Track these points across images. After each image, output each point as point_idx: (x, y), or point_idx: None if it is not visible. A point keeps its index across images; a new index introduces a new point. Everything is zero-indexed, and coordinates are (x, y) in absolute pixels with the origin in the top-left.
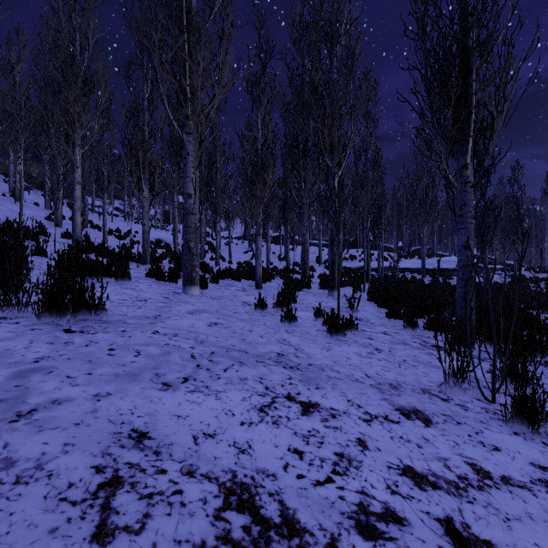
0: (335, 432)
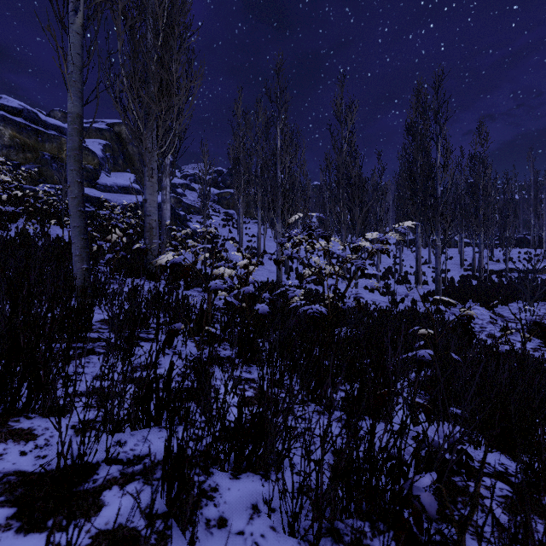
0: None
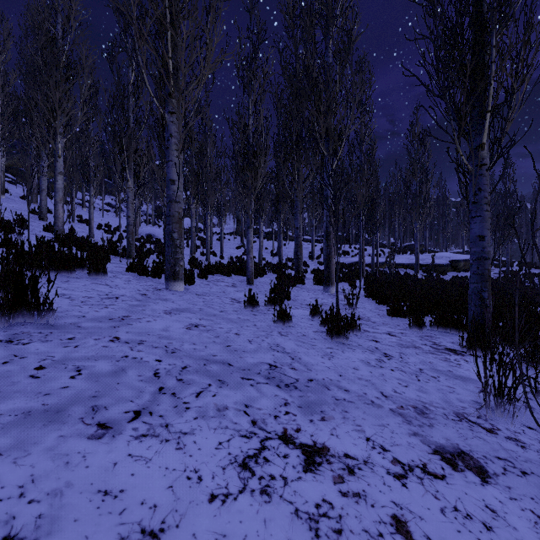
0: (357, 505)
